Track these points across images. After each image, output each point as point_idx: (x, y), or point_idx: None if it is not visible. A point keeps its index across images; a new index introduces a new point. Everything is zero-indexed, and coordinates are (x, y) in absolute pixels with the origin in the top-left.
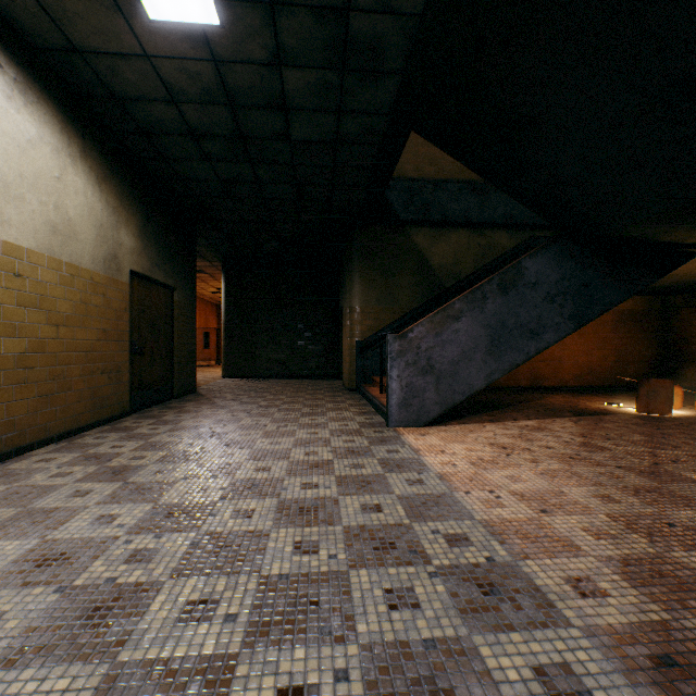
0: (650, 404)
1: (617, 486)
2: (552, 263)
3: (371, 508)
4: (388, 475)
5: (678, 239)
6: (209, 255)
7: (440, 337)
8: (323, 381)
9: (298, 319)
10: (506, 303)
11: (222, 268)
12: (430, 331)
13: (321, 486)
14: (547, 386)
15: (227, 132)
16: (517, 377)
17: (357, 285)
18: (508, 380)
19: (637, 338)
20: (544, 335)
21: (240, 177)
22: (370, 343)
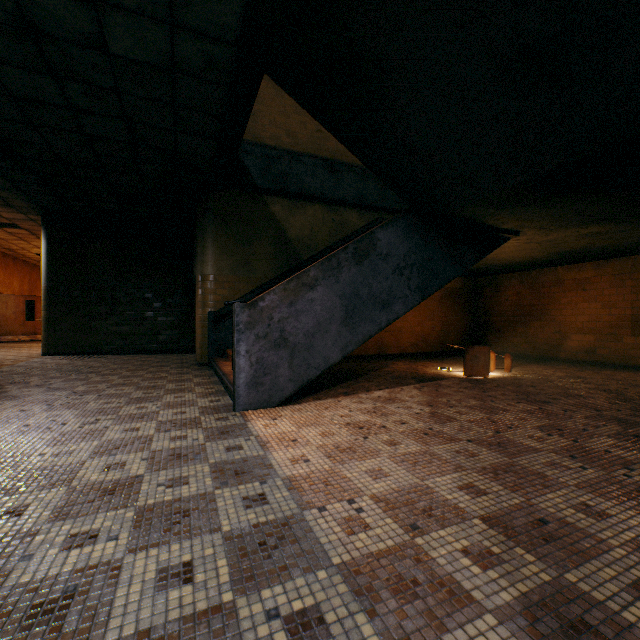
0: (474, 368)
1: (476, 468)
2: (402, 236)
3: (175, 575)
4: (219, 493)
5: (498, 224)
6: (21, 204)
7: (295, 307)
8: (174, 355)
9: (146, 287)
10: (360, 273)
11: (42, 222)
12: (283, 299)
13: (102, 537)
14: (391, 354)
15: (4, 15)
16: (366, 347)
17: (210, 251)
18: (359, 349)
19: (456, 311)
20: (394, 306)
21: (43, 97)
22: (224, 314)
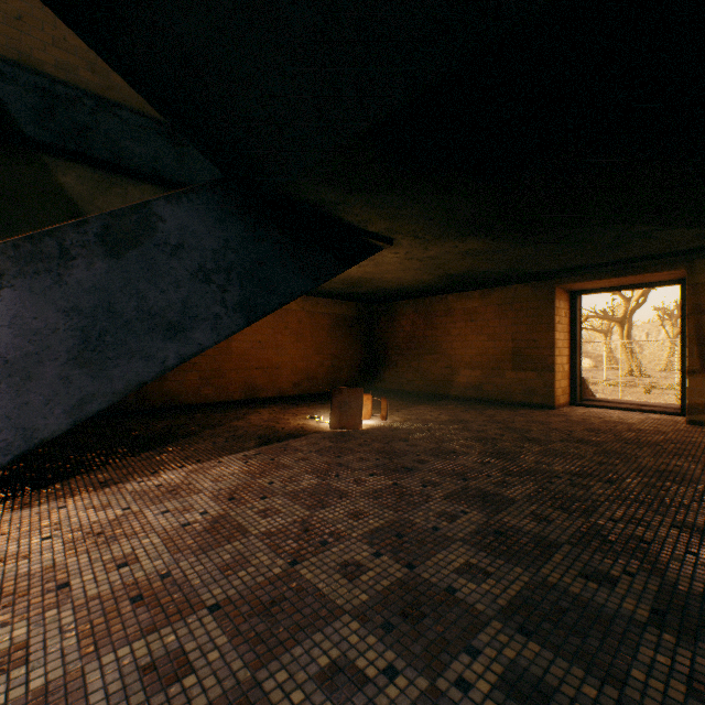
0: (344, 417)
1: None
2: (210, 220)
3: None
4: None
5: (361, 222)
6: None
7: None
8: None
9: None
10: (118, 273)
11: None
12: None
13: None
14: (265, 397)
15: None
16: (229, 389)
17: None
18: (217, 393)
19: (350, 343)
20: (194, 332)
21: None
22: None
